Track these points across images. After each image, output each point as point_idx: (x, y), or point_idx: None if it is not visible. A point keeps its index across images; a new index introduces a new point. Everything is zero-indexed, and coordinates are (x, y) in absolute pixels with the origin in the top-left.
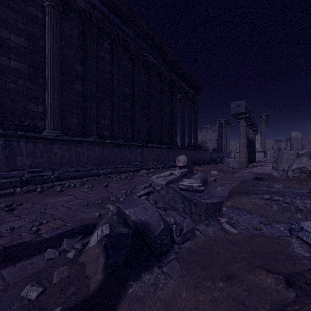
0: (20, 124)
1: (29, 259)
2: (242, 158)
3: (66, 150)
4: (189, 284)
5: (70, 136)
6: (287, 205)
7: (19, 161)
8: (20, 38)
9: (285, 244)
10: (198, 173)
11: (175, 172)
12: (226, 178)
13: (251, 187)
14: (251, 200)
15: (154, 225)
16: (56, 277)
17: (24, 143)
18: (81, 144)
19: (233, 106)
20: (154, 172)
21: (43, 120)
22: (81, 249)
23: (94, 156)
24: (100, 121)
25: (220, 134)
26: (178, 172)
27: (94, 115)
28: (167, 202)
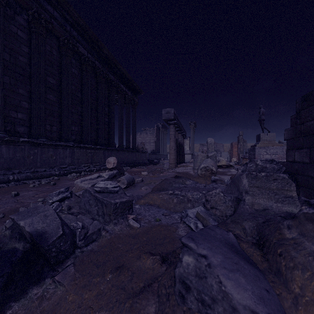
0: None
1: None
2: (172, 159)
3: None
4: (79, 285)
5: None
6: (183, 197)
7: None
8: None
9: (173, 229)
10: (126, 174)
11: (103, 174)
12: (153, 177)
13: (167, 184)
14: (160, 196)
15: (52, 232)
16: None
17: None
18: None
19: (164, 112)
20: (85, 175)
21: None
22: None
23: None
24: (11, 113)
25: (158, 137)
26: (106, 174)
27: (0, 106)
28: (83, 206)
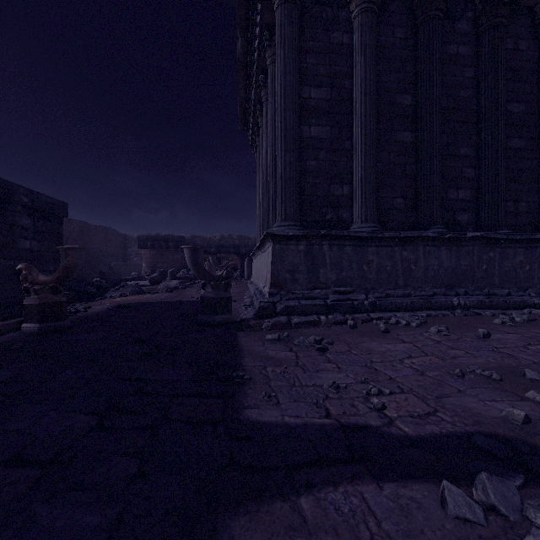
0: (321, 219)
1: (403, 485)
2: None
3: (386, 257)
4: None
5: (392, 231)
6: None
7: (322, 274)
8: (321, 89)
9: None
10: None
11: None
12: None
13: None
14: None
15: None
16: None
17: (327, 246)
18: (412, 243)
19: None
20: None
21: (350, 208)
22: None
23: (437, 268)
24: (449, 194)
25: None
26: None
27: (437, 184)
28: None
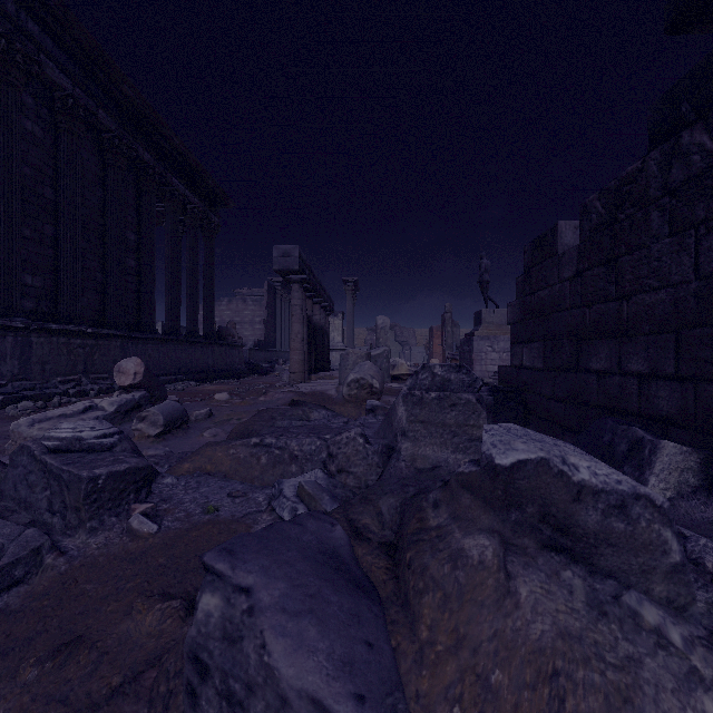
0: None
1: None
2: (296, 362)
3: None
4: None
5: None
6: (281, 451)
7: None
8: None
9: (243, 529)
10: (164, 402)
11: (103, 403)
12: (241, 406)
13: (263, 423)
14: (230, 452)
15: None
16: None
17: None
18: None
19: (278, 254)
20: (63, 405)
21: None
22: None
23: None
24: None
25: (273, 310)
26: (111, 401)
27: None
28: (10, 491)
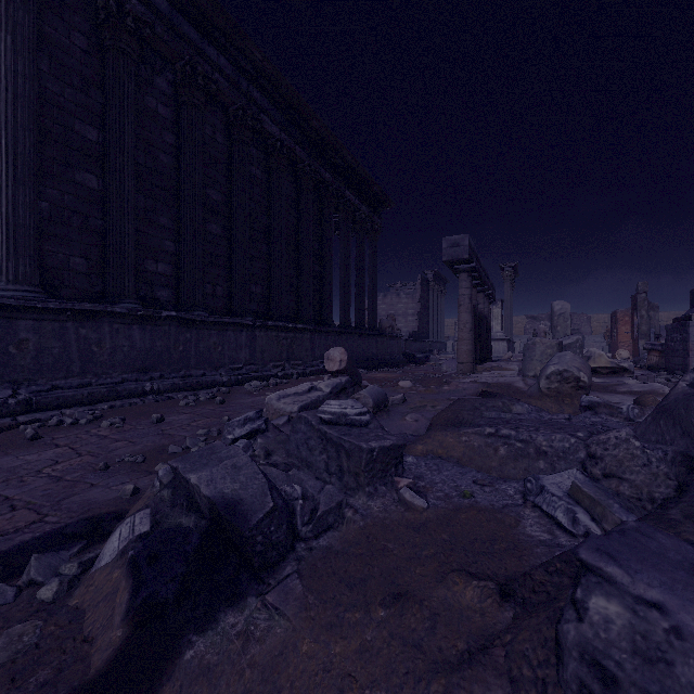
0: None
1: None
2: (464, 352)
3: (52, 335)
4: (319, 622)
5: (63, 300)
6: (523, 445)
7: None
8: None
9: (511, 521)
10: (369, 386)
11: (320, 385)
12: (428, 394)
13: (469, 412)
14: (462, 439)
15: (253, 503)
16: (2, 651)
17: None
18: (94, 319)
19: (447, 245)
20: (278, 385)
21: None
22: (79, 576)
23: (129, 350)
24: (147, 265)
25: (426, 302)
26: (327, 384)
27: (130, 251)
28: (294, 451)
